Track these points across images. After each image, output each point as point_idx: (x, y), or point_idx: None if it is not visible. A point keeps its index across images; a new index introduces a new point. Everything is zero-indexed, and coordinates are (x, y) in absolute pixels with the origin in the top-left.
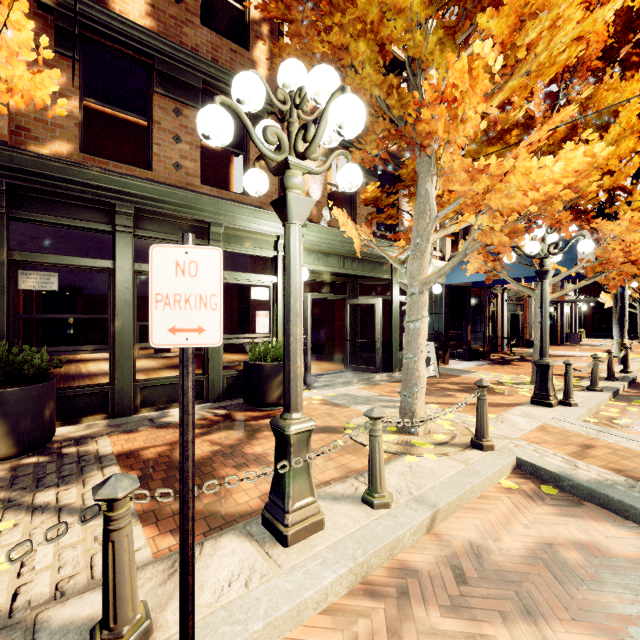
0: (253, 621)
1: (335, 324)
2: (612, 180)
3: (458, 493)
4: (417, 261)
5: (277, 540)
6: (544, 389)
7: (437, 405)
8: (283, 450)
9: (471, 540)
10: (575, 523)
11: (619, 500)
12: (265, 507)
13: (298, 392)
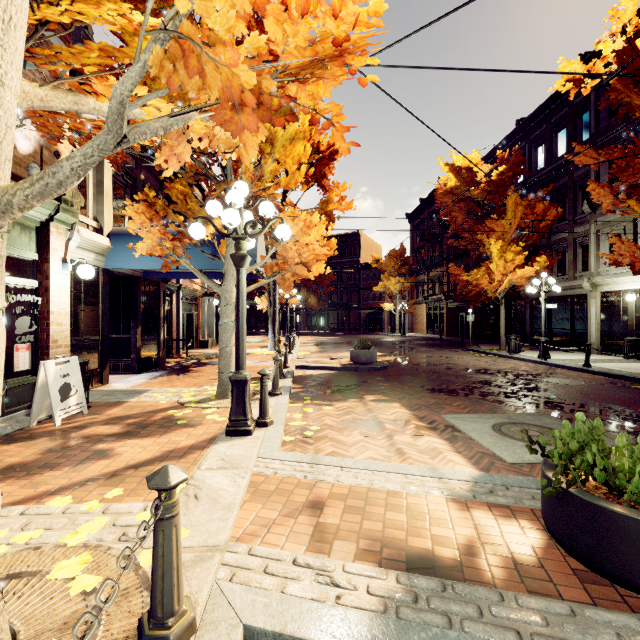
0: None
1: None
2: (287, 181)
3: None
4: None
5: None
6: (242, 412)
7: (68, 497)
8: None
9: None
10: None
11: None
12: None
13: None
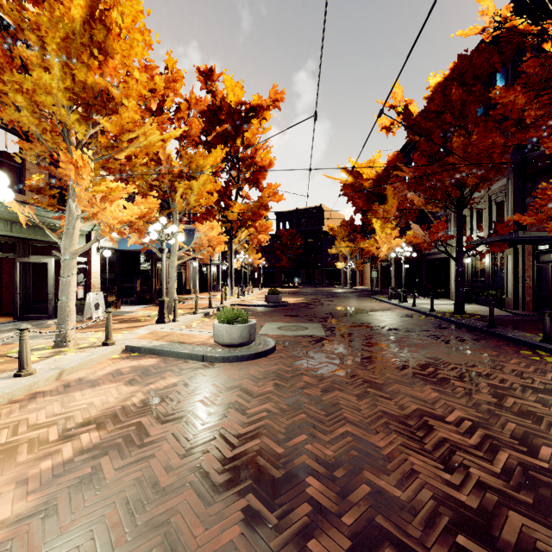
0: None
1: (4, 280)
2: (206, 202)
3: (80, 362)
4: (69, 239)
5: None
6: (163, 314)
7: (93, 332)
8: None
9: (81, 377)
10: (137, 361)
11: (158, 349)
12: None
13: None
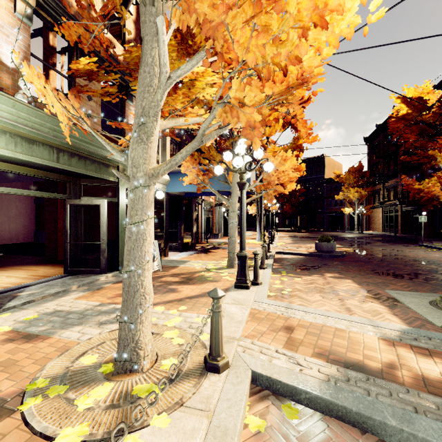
0: None
1: (59, 225)
2: (270, 131)
3: None
4: (142, 146)
5: None
6: (243, 275)
7: (163, 307)
8: None
9: None
10: None
11: (357, 411)
12: None
13: None
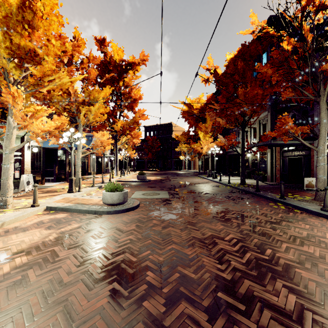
0: None
1: None
2: (100, 119)
3: (16, 217)
4: (8, 141)
5: None
6: (71, 187)
7: (25, 199)
8: None
9: (16, 226)
10: (53, 215)
11: (67, 208)
12: None
13: None
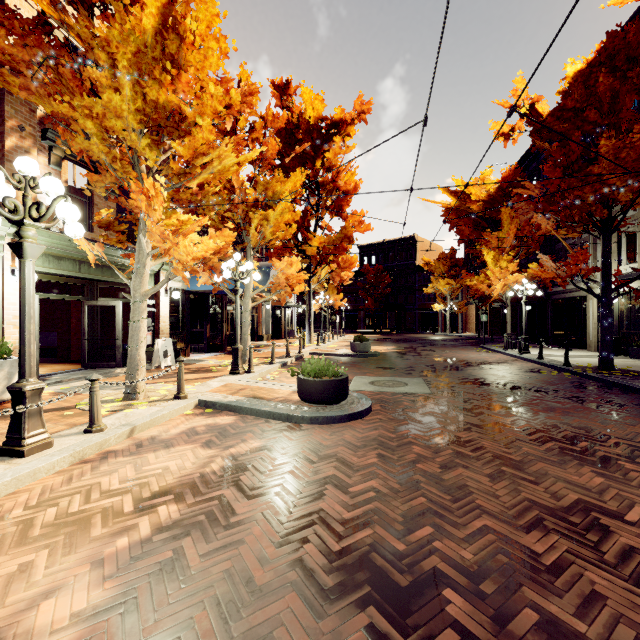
0: (4, 479)
1: (72, 324)
2: (284, 235)
3: (152, 418)
4: (139, 279)
5: (15, 457)
6: (236, 364)
7: (163, 383)
8: (20, 402)
9: (153, 435)
10: (212, 419)
11: (234, 405)
12: (3, 444)
13: (32, 365)
